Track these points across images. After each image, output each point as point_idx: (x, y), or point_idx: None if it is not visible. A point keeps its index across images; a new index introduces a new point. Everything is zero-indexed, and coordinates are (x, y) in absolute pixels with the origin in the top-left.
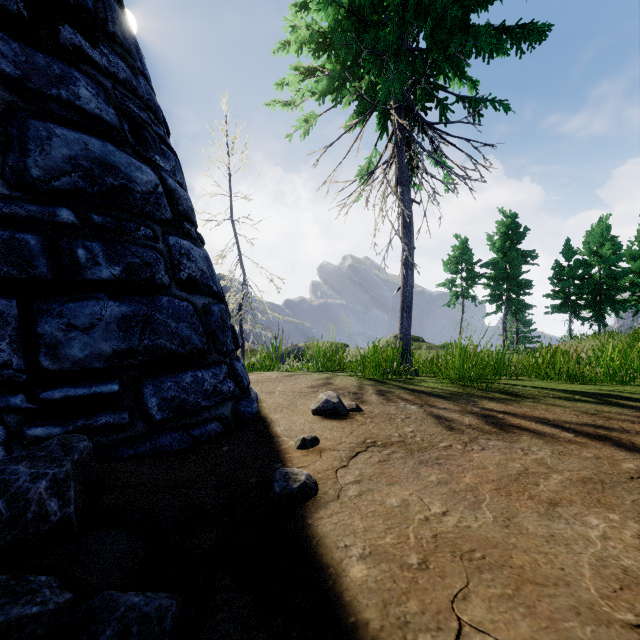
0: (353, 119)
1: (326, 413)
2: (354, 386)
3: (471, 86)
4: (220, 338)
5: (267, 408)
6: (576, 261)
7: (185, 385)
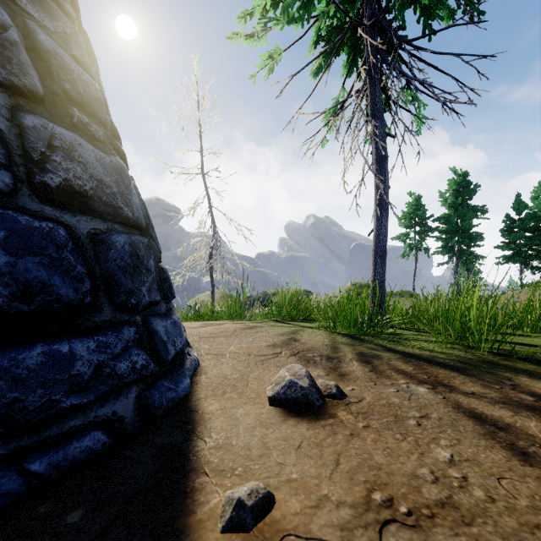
0: (319, 62)
1: (290, 404)
2: (326, 345)
3: (447, 16)
4: (124, 284)
5: (204, 386)
6: (527, 214)
7: (21, 372)
